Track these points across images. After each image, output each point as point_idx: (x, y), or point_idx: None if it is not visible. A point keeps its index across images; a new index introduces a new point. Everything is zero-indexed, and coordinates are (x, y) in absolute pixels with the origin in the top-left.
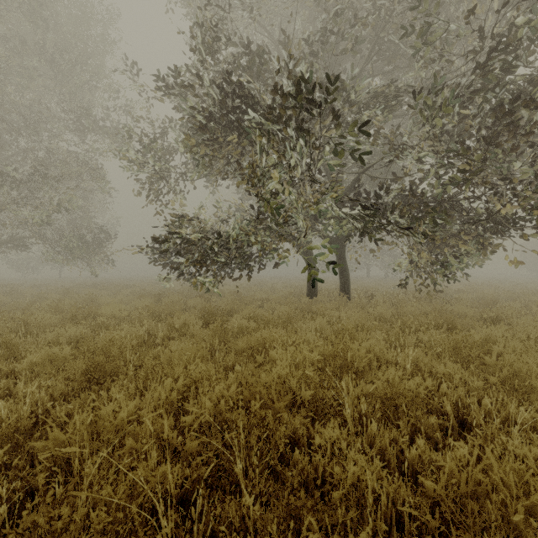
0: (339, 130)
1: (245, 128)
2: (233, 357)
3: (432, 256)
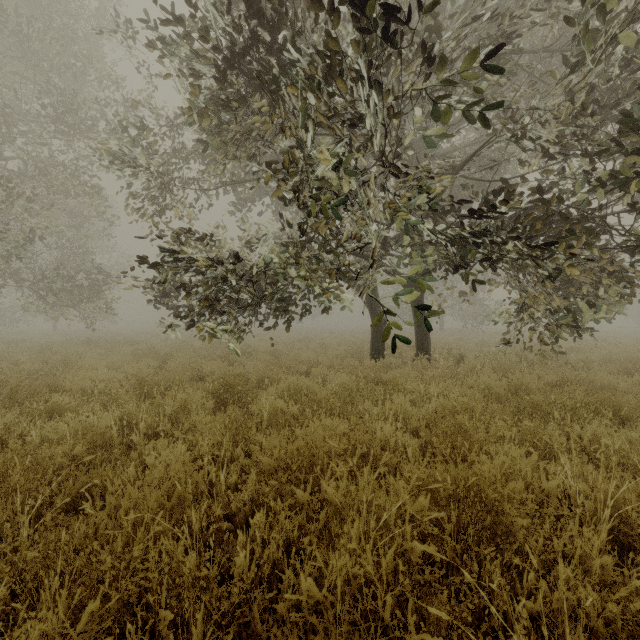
0: (443, 73)
1: (280, 92)
2: (251, 487)
3: (559, 301)
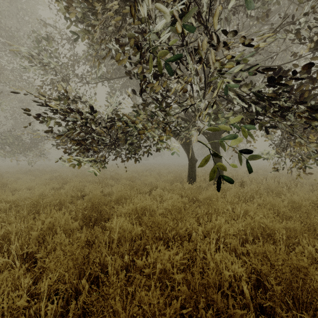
0: None
1: None
2: None
3: (315, 147)
